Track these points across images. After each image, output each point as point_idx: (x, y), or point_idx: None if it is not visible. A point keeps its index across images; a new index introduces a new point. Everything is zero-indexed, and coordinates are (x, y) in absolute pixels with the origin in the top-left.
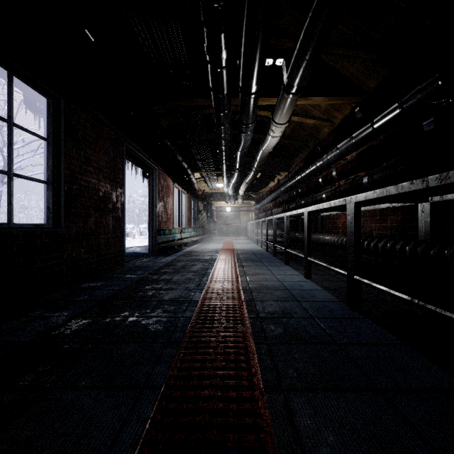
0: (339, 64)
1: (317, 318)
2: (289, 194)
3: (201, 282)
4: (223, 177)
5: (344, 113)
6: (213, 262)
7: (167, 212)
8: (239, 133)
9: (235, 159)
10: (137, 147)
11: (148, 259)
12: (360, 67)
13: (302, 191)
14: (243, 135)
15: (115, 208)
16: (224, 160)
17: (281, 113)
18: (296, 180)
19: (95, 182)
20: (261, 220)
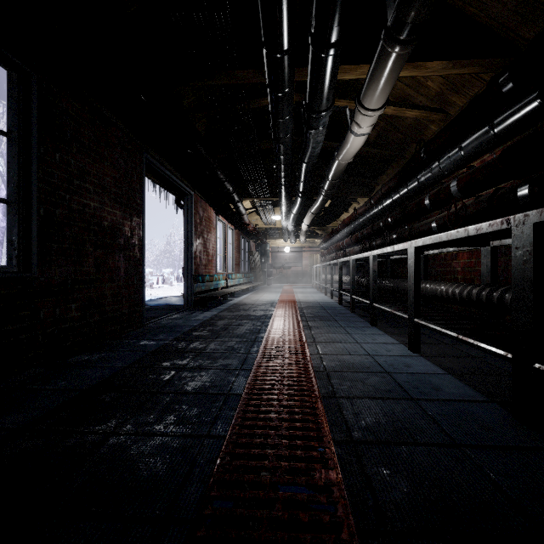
0: (473, 3)
1: (467, 447)
2: (373, 226)
3: (249, 356)
4: (281, 205)
5: (469, 95)
6: (268, 320)
7: (208, 252)
8: (306, 130)
9: (299, 176)
10: (164, 162)
11: (180, 315)
12: (512, 3)
13: (394, 221)
14: (312, 134)
15: (130, 244)
16: (283, 179)
17: (375, 88)
18: (384, 206)
19: (95, 206)
20: (331, 263)
